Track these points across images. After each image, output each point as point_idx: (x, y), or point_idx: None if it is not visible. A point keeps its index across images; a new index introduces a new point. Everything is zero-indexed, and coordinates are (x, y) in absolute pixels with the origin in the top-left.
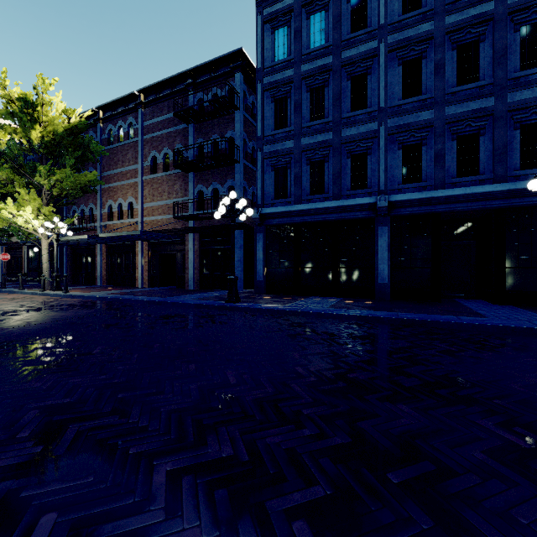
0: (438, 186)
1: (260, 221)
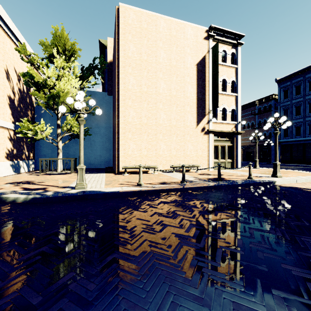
0: None
1: (278, 143)
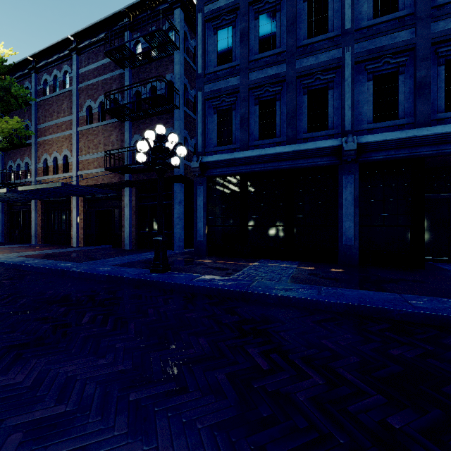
0: (421, 123)
1: (200, 171)
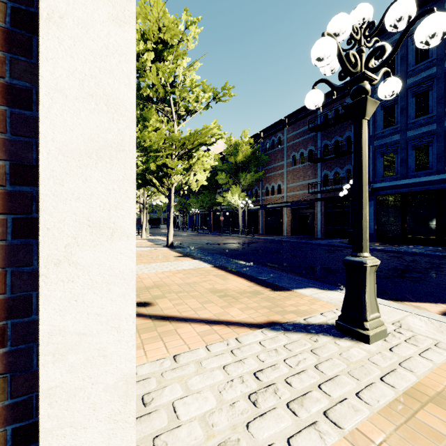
0: None
1: (371, 192)
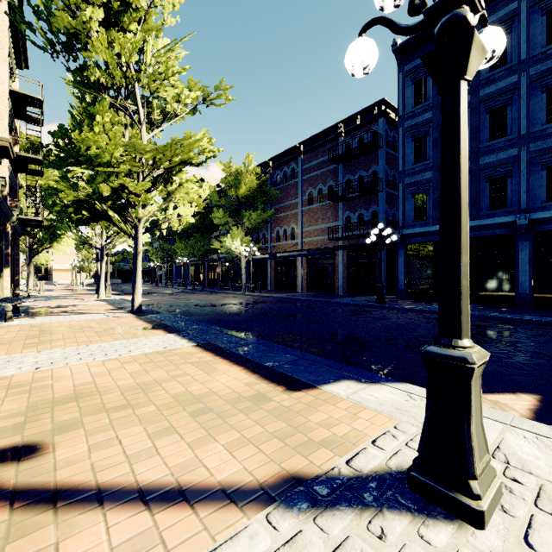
0: None
1: (401, 240)
